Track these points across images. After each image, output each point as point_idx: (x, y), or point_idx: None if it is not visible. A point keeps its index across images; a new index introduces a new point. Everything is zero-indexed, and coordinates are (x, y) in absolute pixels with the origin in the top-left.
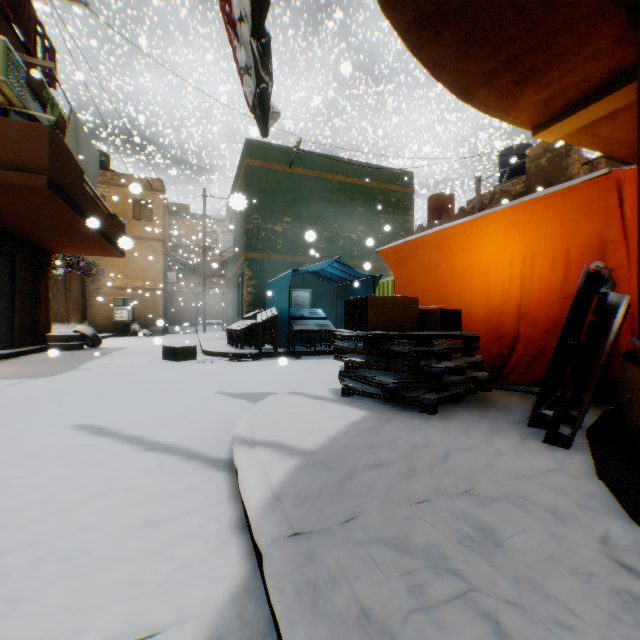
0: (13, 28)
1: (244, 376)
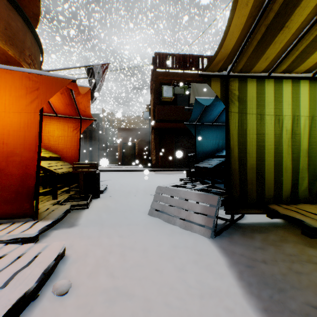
0: (186, 70)
1: (134, 181)
